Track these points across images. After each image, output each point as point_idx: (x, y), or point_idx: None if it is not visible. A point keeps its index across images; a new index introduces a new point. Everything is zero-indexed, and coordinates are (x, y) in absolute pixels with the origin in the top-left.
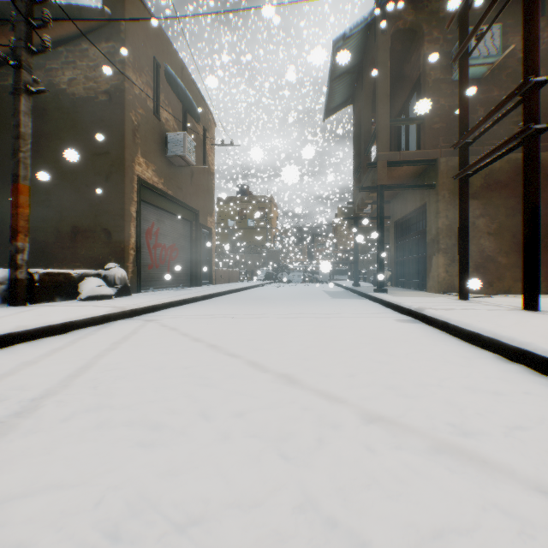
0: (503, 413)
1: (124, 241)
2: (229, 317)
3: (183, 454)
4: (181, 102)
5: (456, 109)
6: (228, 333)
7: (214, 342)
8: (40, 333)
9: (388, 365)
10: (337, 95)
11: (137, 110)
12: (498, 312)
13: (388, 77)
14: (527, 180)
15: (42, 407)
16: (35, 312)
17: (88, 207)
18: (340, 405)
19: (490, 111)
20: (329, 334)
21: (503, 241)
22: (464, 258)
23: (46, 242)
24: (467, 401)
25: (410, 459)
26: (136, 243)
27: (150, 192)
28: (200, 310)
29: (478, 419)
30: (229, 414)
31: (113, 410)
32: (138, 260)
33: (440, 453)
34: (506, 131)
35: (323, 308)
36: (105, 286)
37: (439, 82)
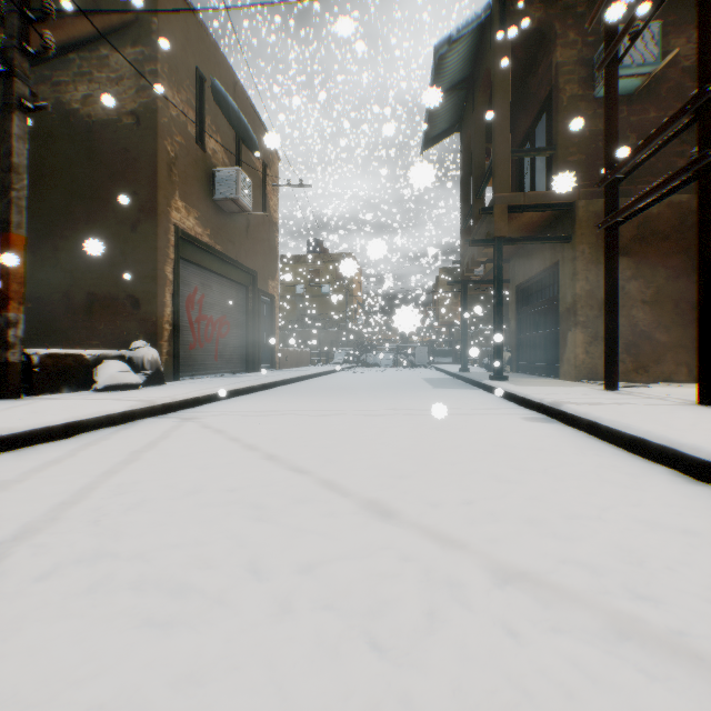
0: (704, 565)
1: (157, 311)
2: (295, 414)
3: (217, 641)
4: (233, 128)
5: (600, 135)
6: (293, 437)
7: (274, 451)
8: (33, 438)
9: (521, 486)
10: (440, 119)
11: (174, 137)
12: (665, 409)
13: (508, 93)
14: (702, 227)
15: (12, 555)
16: (30, 409)
17: (109, 267)
18: (458, 552)
19: (650, 135)
20: (433, 439)
21: (663, 312)
22: (612, 334)
23: (53, 313)
24: (647, 545)
25: (578, 652)
26: (173, 315)
27: (191, 246)
28: (258, 404)
29: (670, 576)
30: (291, 568)
31: (117, 561)
32: (175, 337)
33: (623, 639)
34: (666, 165)
35: (422, 402)
36: (130, 372)
37: (577, 100)
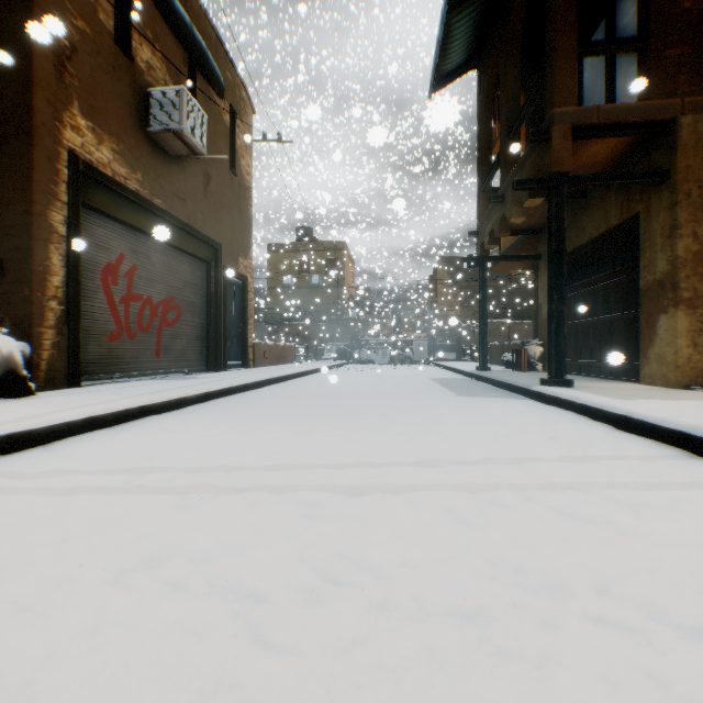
0: None
1: (32, 279)
2: (196, 487)
3: None
4: (182, 46)
5: None
6: None
7: None
8: None
9: None
10: (456, 45)
11: (70, 18)
12: None
13: None
14: None
15: None
16: None
17: None
18: None
19: None
20: None
21: None
22: None
23: None
24: None
25: None
26: (68, 287)
27: (110, 193)
28: (154, 442)
29: None
30: None
31: None
32: (72, 322)
33: None
34: None
35: (466, 433)
36: None
37: None
